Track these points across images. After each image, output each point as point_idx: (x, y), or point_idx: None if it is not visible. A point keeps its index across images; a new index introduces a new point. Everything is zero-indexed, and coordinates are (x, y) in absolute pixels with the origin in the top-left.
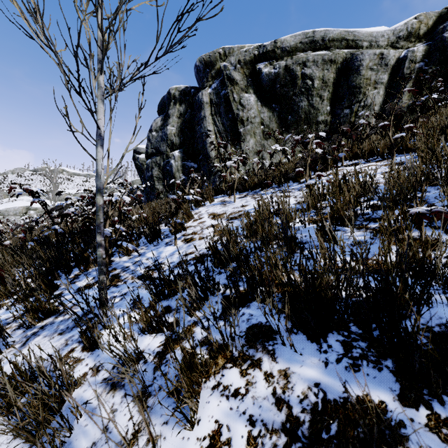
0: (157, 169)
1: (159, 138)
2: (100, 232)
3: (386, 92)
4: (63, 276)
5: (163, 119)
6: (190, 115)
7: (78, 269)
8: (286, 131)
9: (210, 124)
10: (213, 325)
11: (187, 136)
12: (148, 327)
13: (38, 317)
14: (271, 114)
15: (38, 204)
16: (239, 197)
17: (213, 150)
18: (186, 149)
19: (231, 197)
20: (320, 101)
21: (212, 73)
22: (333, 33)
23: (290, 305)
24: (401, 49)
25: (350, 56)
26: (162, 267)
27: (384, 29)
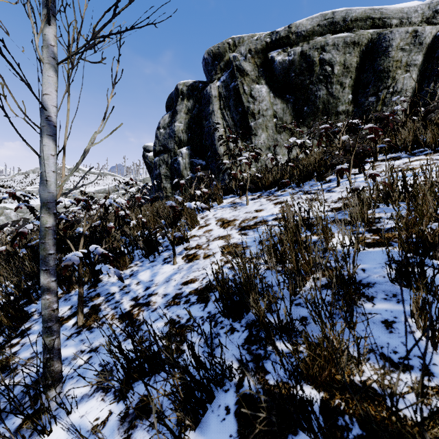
0: (165, 166)
1: (167, 135)
2: (47, 269)
3: (420, 75)
4: None
5: (171, 115)
6: (197, 111)
7: (60, 289)
8: (301, 124)
9: (218, 118)
10: None
11: (195, 132)
12: None
13: None
14: (285, 106)
15: None
16: (251, 199)
17: (222, 146)
18: (194, 146)
19: (242, 198)
20: (340, 88)
21: (221, 65)
22: (356, 12)
23: None
24: (438, 24)
25: (376, 36)
26: (153, 303)
27: (417, 4)
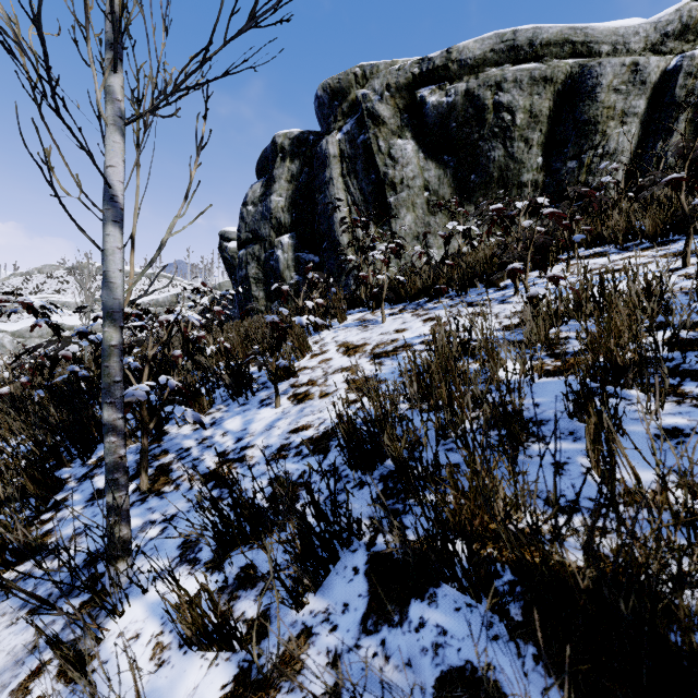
0: (256, 264)
1: (259, 215)
2: (112, 402)
3: (643, 130)
4: (78, 460)
5: (265, 184)
6: (307, 178)
7: None
8: (467, 201)
9: (340, 190)
10: (348, 649)
11: (302, 211)
12: (199, 637)
13: (4, 561)
14: (442, 172)
15: (76, 319)
16: (389, 314)
17: (346, 233)
18: (301, 232)
19: (376, 313)
20: (525, 148)
21: (343, 108)
22: (549, 32)
23: (542, 613)
24: (669, 54)
25: (578, 70)
26: (249, 457)
27: (639, 22)
